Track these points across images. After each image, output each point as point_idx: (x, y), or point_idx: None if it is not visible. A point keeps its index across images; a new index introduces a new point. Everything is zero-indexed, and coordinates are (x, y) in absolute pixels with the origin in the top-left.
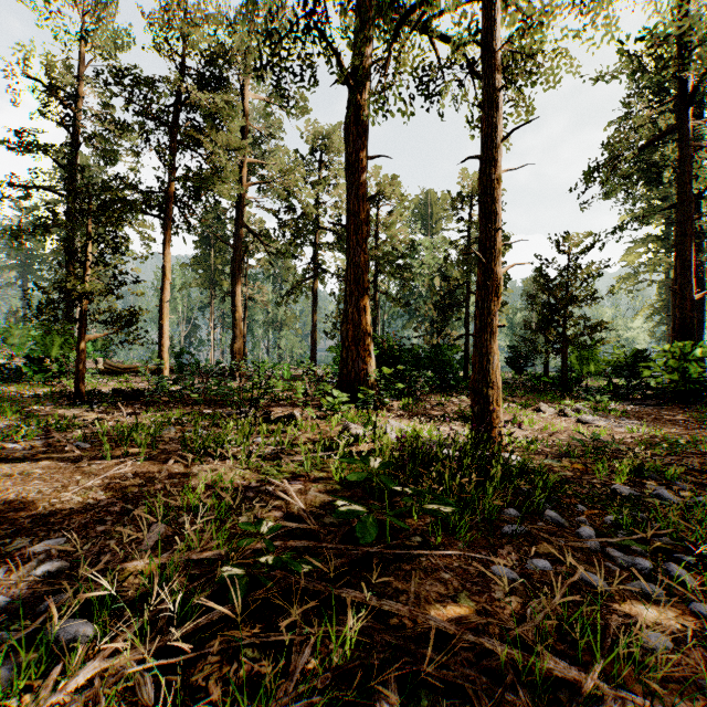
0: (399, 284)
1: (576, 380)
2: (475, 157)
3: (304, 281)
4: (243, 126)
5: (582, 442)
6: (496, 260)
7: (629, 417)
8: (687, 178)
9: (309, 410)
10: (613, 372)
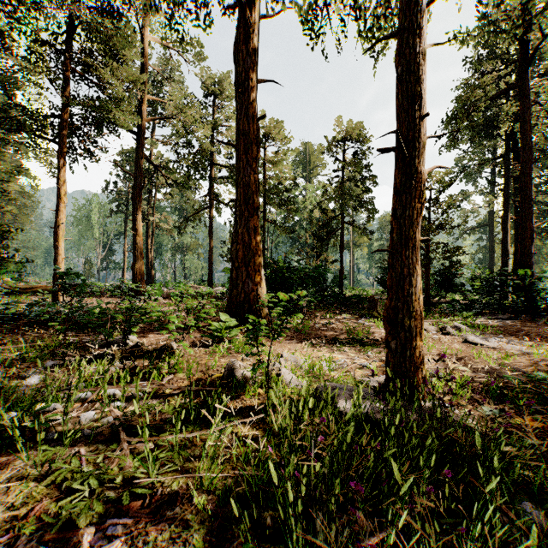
0: (283, 218)
1: (433, 296)
2: (388, 35)
3: (202, 210)
4: (144, 65)
5: (519, 382)
6: (420, 156)
7: (501, 333)
8: (528, 126)
9: (184, 345)
10: (468, 290)
